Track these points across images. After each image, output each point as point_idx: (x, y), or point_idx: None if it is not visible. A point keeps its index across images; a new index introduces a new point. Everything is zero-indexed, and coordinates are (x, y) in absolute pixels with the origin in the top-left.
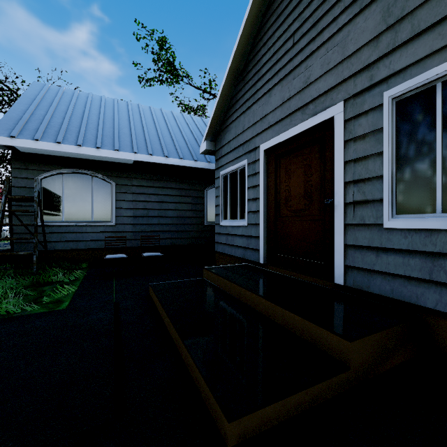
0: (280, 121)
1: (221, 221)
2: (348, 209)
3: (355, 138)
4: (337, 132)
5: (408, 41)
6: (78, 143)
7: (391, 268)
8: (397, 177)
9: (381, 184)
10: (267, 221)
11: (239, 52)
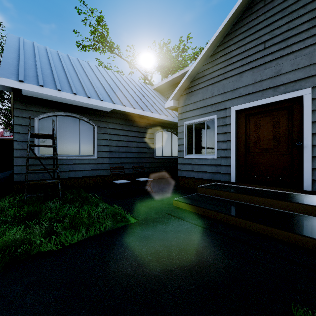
0: (251, 93)
1: (186, 155)
2: (314, 148)
3: None
4: (306, 104)
5: None
6: (74, 92)
7: None
8: None
9: None
10: (237, 155)
11: (213, 44)
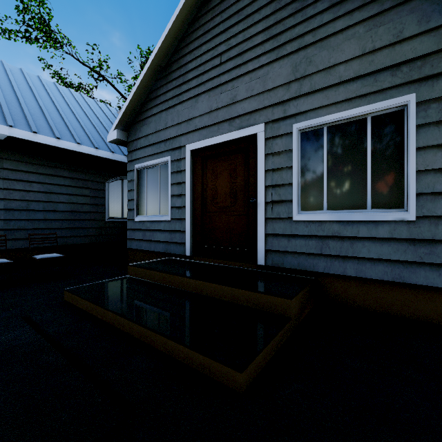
0: (207, 126)
1: (136, 216)
2: (268, 207)
3: (273, 153)
4: (260, 146)
5: (308, 94)
6: None
7: (298, 248)
8: (301, 185)
9: (291, 189)
10: (194, 216)
11: (163, 49)
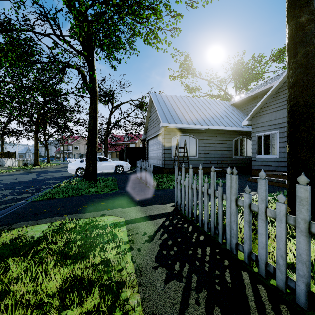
0: None
1: (257, 155)
2: None
3: None
4: None
5: None
6: (189, 123)
7: None
8: None
9: None
10: None
11: (275, 88)
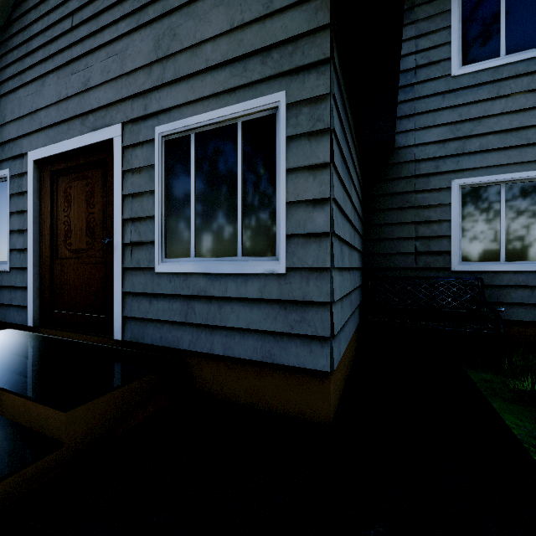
0: (56, 125)
1: None
2: (126, 251)
3: (133, 170)
4: (116, 158)
5: (173, 83)
6: None
7: (160, 314)
8: (167, 220)
9: (153, 225)
10: (41, 264)
11: None
